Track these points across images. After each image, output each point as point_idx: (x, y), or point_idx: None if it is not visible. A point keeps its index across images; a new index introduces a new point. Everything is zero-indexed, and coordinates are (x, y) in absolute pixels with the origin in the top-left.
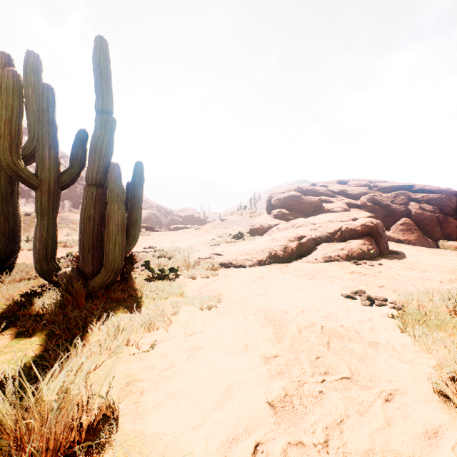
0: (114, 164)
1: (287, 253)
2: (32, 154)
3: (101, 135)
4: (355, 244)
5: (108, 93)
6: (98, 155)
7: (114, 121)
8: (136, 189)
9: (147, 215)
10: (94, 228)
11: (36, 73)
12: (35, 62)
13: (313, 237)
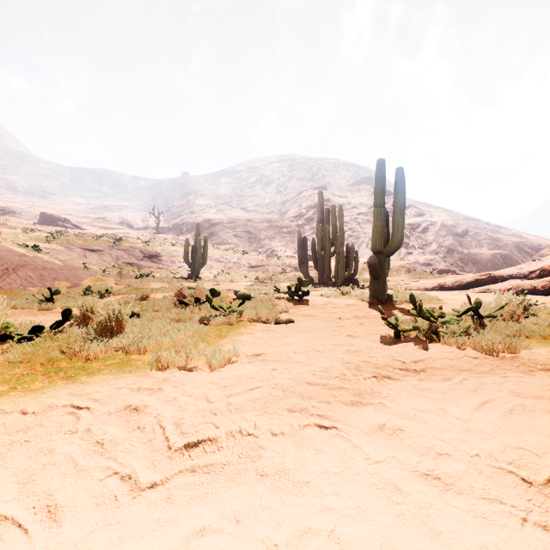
0: (341, 248)
1: (454, 285)
2: (333, 242)
3: (339, 238)
4: (534, 281)
5: (341, 223)
6: (338, 245)
7: (343, 232)
8: (350, 254)
9: (490, 256)
10: (337, 269)
11: (333, 212)
12: (333, 208)
13: (502, 275)
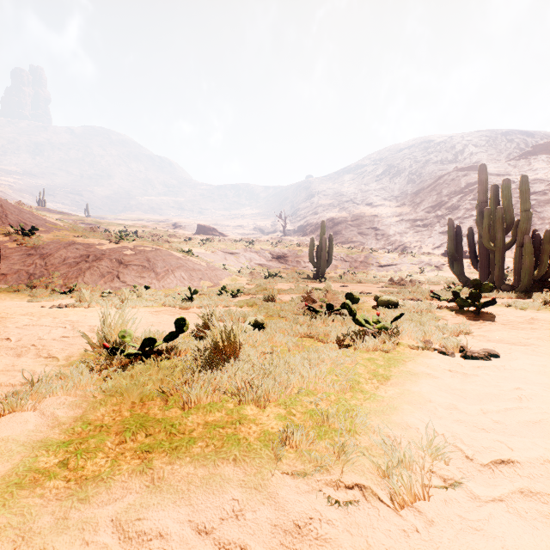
0: (525, 236)
1: None
2: (505, 230)
3: (521, 223)
4: None
5: (525, 201)
6: (520, 232)
7: (529, 214)
8: (543, 245)
9: None
10: (518, 267)
11: (506, 189)
12: (506, 184)
13: None
